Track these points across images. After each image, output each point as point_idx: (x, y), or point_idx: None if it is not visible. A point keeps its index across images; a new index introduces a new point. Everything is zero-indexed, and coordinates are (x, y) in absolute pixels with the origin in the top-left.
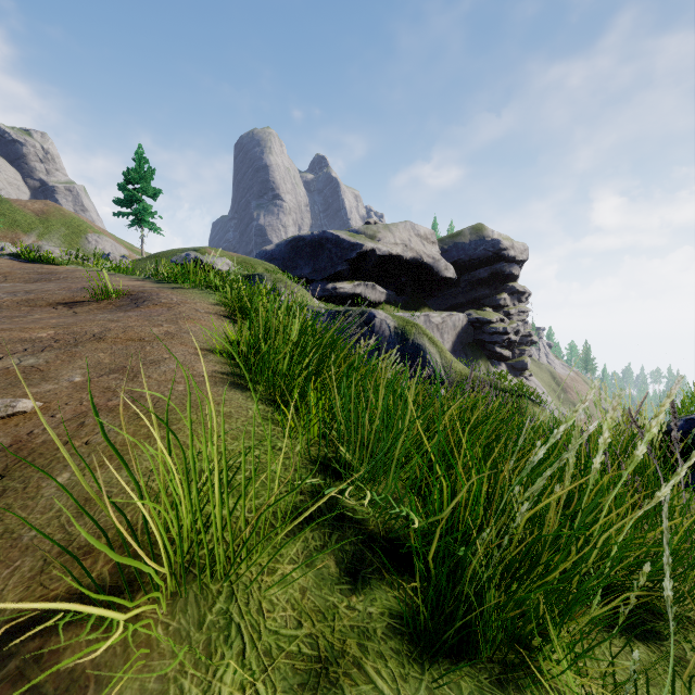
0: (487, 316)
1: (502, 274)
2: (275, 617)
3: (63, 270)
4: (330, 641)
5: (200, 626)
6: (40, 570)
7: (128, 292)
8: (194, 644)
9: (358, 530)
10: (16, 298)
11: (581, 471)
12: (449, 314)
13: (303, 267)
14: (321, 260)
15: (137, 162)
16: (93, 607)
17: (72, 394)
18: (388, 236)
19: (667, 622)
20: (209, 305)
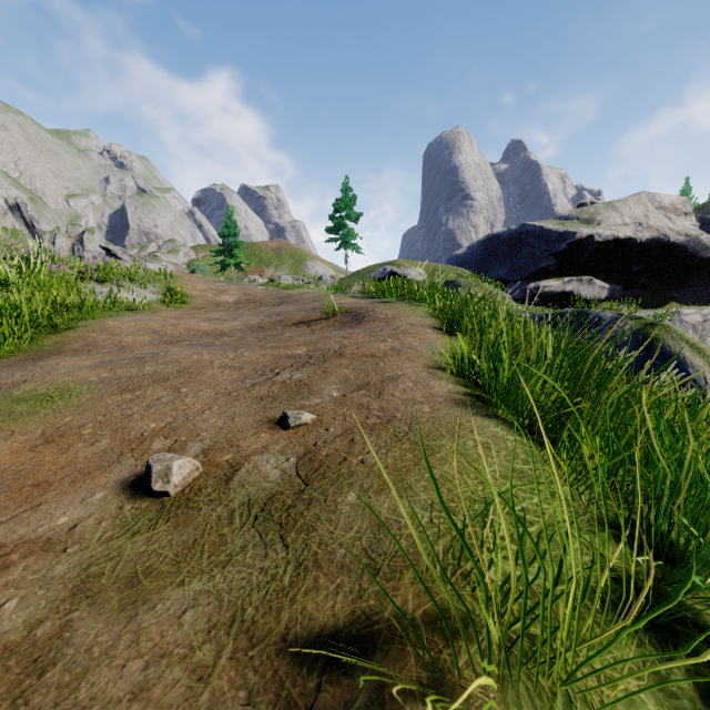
0: None
1: None
2: None
3: (295, 294)
4: None
5: None
6: (358, 595)
7: (349, 310)
8: None
9: None
10: (272, 319)
11: None
12: None
13: (498, 268)
14: (520, 257)
15: (342, 192)
16: None
17: (335, 409)
18: (611, 216)
19: None
20: (420, 318)
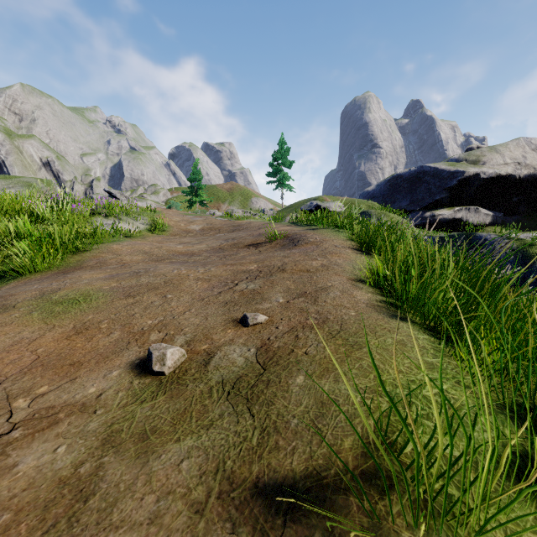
0: None
1: None
2: None
3: (244, 223)
4: None
5: None
6: (309, 455)
7: (286, 235)
8: None
9: None
10: (229, 243)
11: None
12: None
13: (401, 200)
14: (419, 192)
15: (279, 146)
16: None
17: (282, 312)
18: (494, 157)
19: None
20: (342, 241)
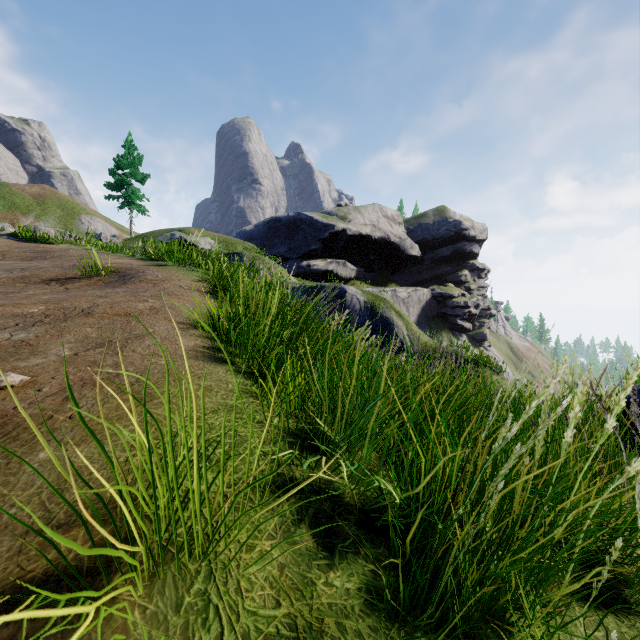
0: (449, 291)
1: (463, 252)
2: (253, 596)
3: (57, 249)
4: (308, 620)
5: (177, 608)
6: (18, 550)
7: (117, 269)
8: (172, 628)
9: (335, 502)
10: (12, 275)
11: (548, 443)
12: (414, 289)
13: (280, 246)
14: (297, 239)
15: (126, 149)
16: (59, 610)
17: (59, 368)
18: (358, 217)
19: (632, 589)
20: (191, 282)
